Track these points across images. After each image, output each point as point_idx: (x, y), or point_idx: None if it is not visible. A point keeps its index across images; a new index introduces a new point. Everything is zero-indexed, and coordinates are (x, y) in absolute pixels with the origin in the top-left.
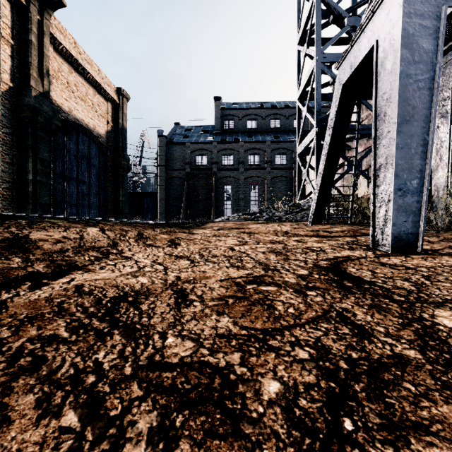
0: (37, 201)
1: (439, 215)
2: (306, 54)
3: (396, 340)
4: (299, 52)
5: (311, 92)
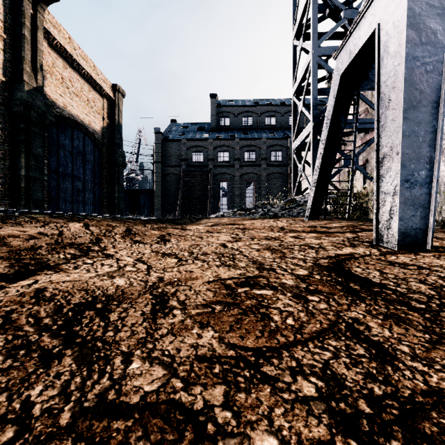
0: (30, 197)
1: (442, 210)
2: (302, 48)
3: (428, 365)
4: (294, 47)
5: (307, 86)
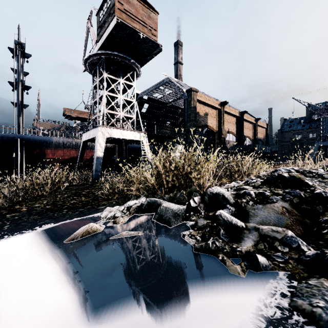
0: None
1: None
2: None
3: None
4: None
5: None
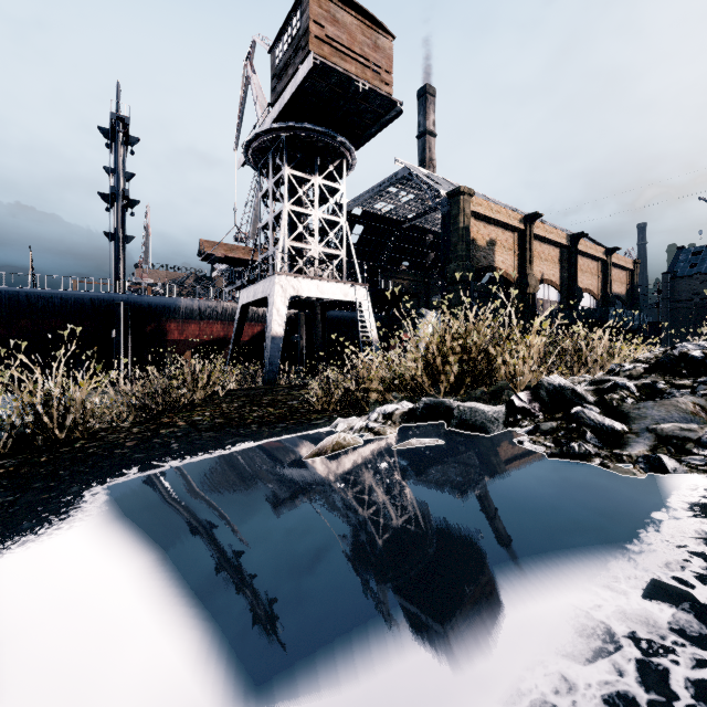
0: None
1: None
2: None
3: None
4: None
5: None
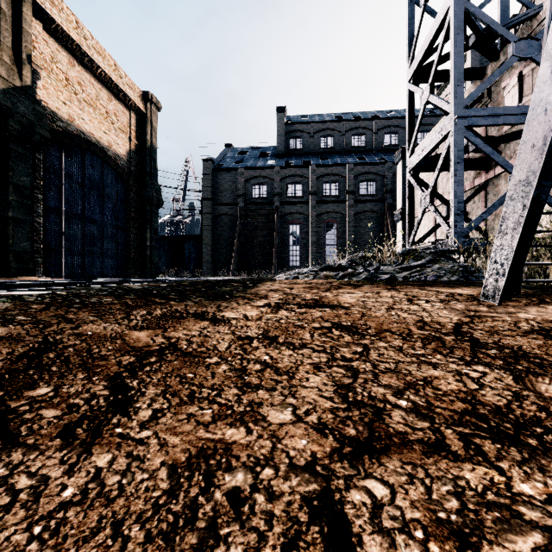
0: (10, 248)
1: None
2: None
3: None
4: (410, 5)
5: (439, 57)
